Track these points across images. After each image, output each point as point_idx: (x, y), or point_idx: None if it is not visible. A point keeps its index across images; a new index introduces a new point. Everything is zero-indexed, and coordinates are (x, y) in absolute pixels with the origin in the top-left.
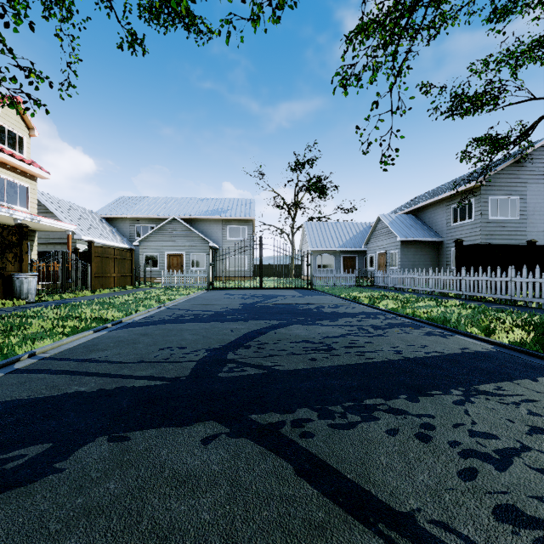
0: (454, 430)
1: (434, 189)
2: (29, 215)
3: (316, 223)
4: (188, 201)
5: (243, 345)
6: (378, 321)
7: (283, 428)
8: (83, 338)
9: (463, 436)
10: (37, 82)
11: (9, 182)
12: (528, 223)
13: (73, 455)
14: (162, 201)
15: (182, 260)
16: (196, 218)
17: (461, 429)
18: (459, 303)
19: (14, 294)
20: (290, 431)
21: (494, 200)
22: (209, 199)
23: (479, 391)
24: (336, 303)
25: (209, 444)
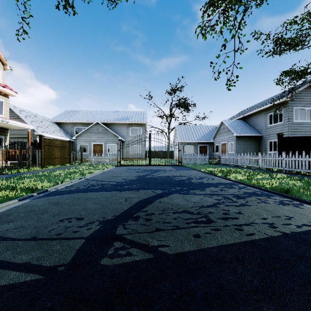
0: None
1: (255, 105)
2: (0, 118)
3: (183, 126)
4: (106, 112)
5: (133, 216)
6: (236, 191)
7: None
8: (5, 207)
9: None
10: None
11: None
12: None
13: None
14: (91, 112)
15: (102, 148)
16: (111, 122)
17: None
18: (285, 176)
19: None
20: None
21: (296, 109)
22: (119, 111)
23: None
24: (199, 176)
25: None
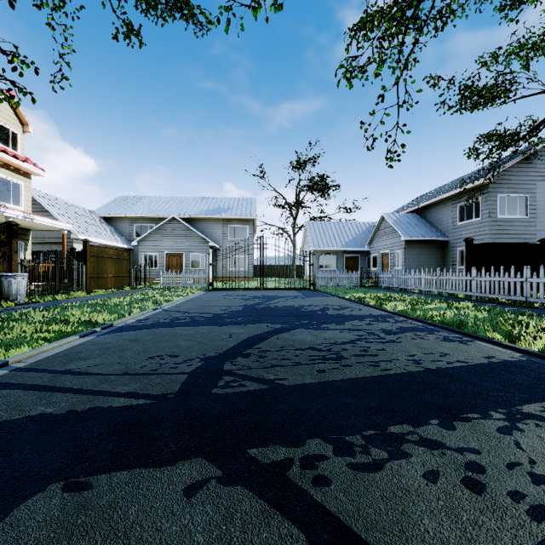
0: (510, 473)
1: (439, 188)
2: (21, 213)
3: (318, 223)
4: (188, 200)
5: (242, 353)
6: (388, 325)
7: (290, 470)
8: (67, 344)
9: (525, 483)
10: (22, 68)
11: (2, 179)
12: (537, 221)
13: (11, 514)
14: (162, 200)
15: (181, 260)
16: (196, 217)
17: (518, 472)
18: (471, 305)
19: (3, 295)
20: (299, 474)
21: (502, 198)
22: (209, 198)
23: (525, 414)
24: (340, 305)
25: (194, 497)
